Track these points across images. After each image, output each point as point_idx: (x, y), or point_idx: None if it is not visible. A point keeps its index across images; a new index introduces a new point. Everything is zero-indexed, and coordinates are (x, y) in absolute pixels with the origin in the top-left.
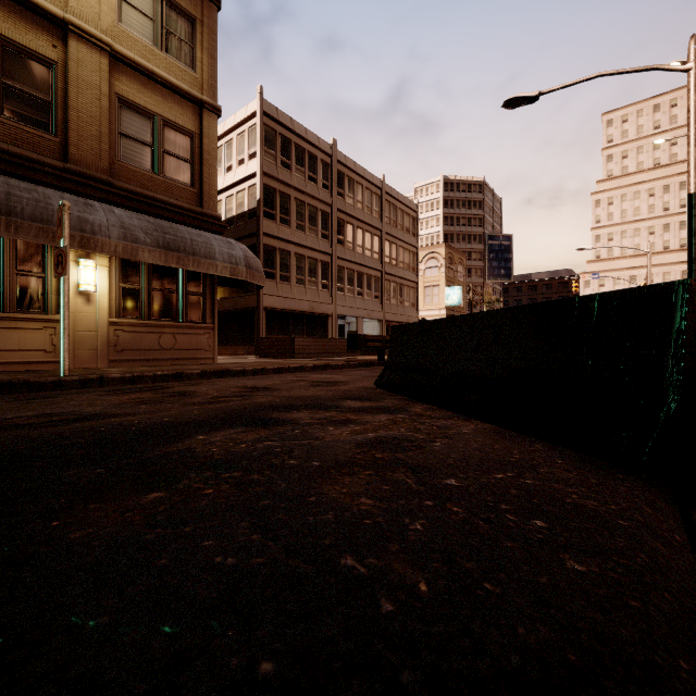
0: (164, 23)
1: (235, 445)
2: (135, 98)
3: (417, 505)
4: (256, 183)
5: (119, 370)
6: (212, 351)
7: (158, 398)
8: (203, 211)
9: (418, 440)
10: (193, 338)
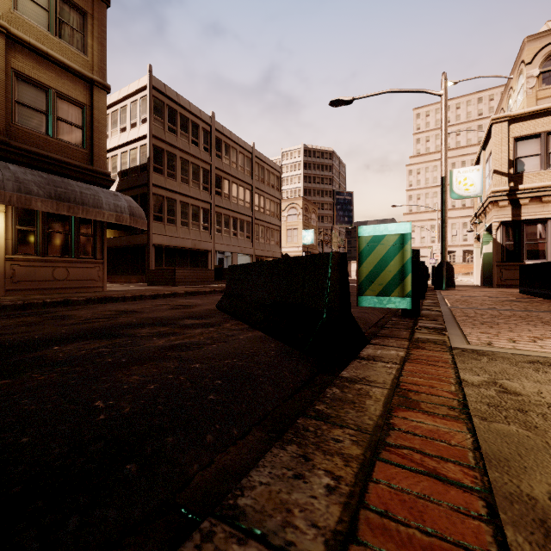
0: (58, 14)
1: (78, 351)
2: (30, 73)
3: (163, 377)
4: (146, 143)
5: (13, 298)
6: (102, 281)
7: (39, 321)
8: (94, 168)
9: (204, 344)
10: (84, 271)
